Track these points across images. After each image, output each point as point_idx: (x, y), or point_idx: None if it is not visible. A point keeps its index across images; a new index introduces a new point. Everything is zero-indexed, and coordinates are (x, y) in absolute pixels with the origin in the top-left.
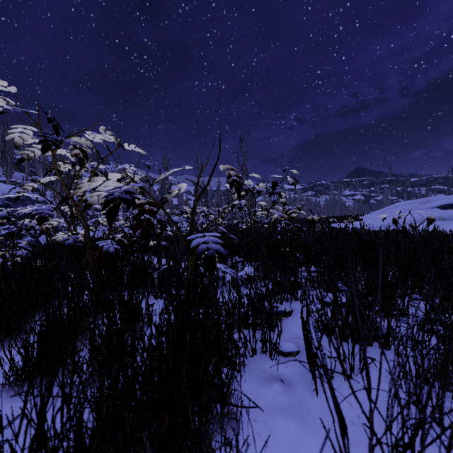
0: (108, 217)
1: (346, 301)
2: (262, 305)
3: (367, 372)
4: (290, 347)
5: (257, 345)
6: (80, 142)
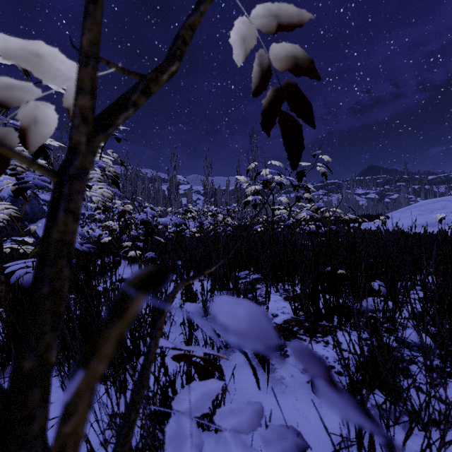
0: None
1: None
2: None
3: None
4: None
5: None
6: None
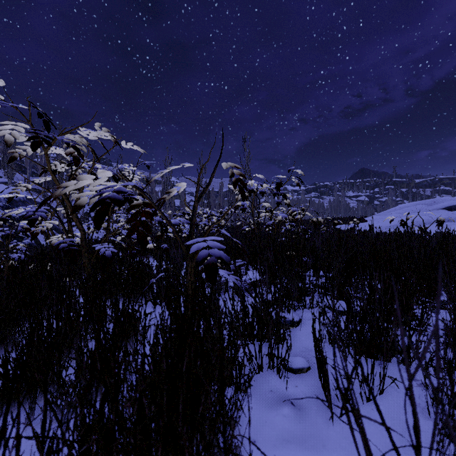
0: (96, 220)
1: (358, 310)
2: (269, 317)
3: (416, 425)
4: (300, 362)
5: (264, 359)
6: (75, 140)
